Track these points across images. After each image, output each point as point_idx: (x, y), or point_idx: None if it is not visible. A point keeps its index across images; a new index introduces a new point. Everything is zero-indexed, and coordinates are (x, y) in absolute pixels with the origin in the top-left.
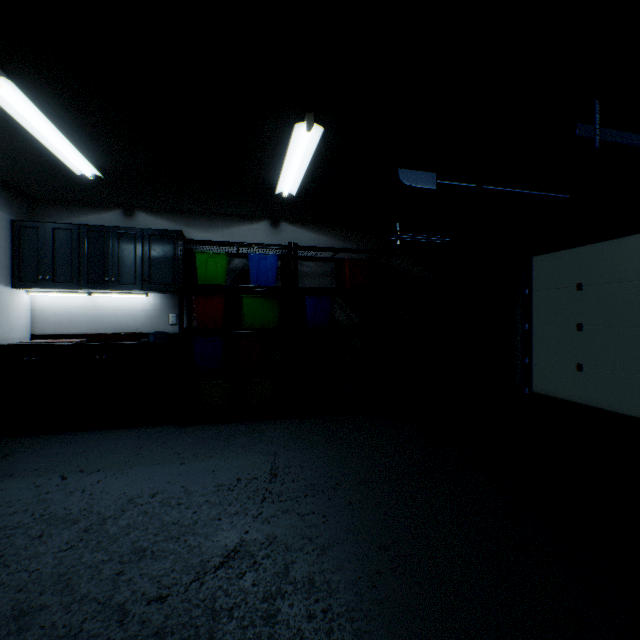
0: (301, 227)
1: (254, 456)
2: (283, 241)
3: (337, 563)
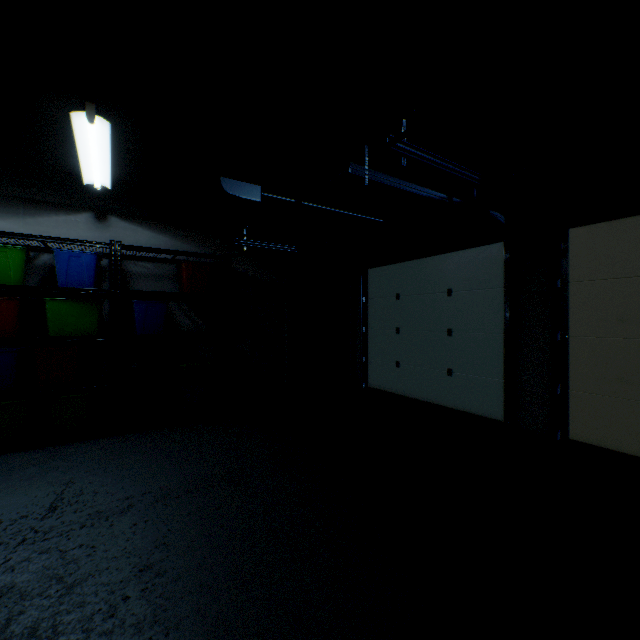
0: (136, 224)
1: (38, 489)
2: (112, 237)
3: (80, 600)
